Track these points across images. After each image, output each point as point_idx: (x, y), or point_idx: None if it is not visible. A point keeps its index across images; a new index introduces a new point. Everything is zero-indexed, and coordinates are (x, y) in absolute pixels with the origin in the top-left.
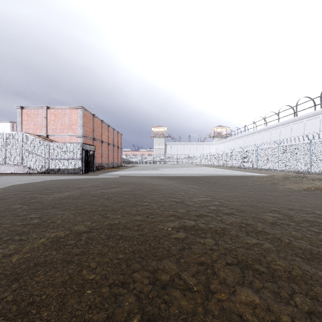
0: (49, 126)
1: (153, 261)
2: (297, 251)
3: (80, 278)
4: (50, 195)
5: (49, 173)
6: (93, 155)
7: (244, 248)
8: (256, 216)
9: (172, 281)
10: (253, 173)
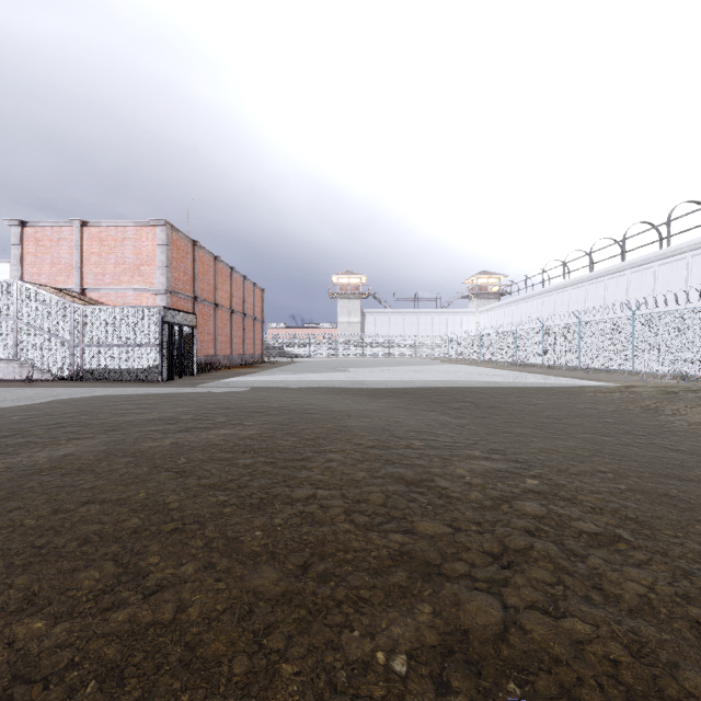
0: (87, 268)
1: None
2: None
3: None
4: (6, 457)
5: (82, 379)
6: (191, 336)
7: None
8: None
9: None
10: (579, 381)
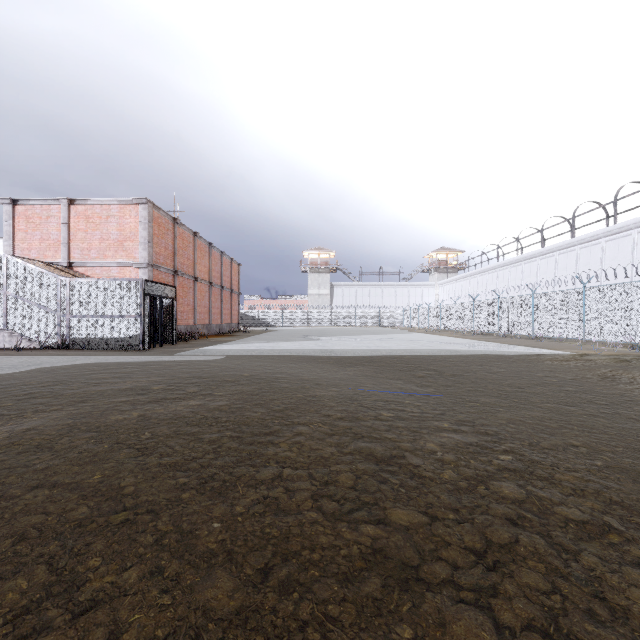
0: (74, 243)
1: None
2: None
3: None
4: None
5: (68, 348)
6: (171, 307)
7: None
8: None
9: None
10: (535, 349)
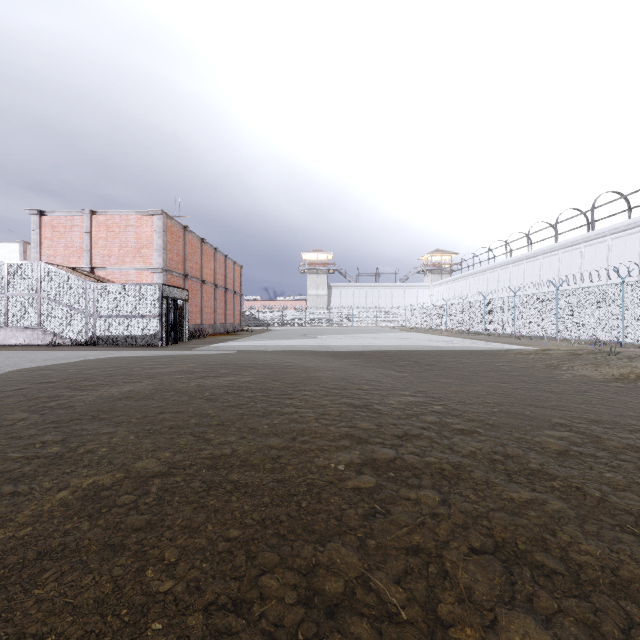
0: (96, 250)
1: (307, 546)
2: (623, 519)
3: (139, 590)
4: (91, 391)
5: (95, 344)
6: (184, 308)
7: (506, 511)
8: (523, 437)
9: (350, 596)
10: (507, 345)
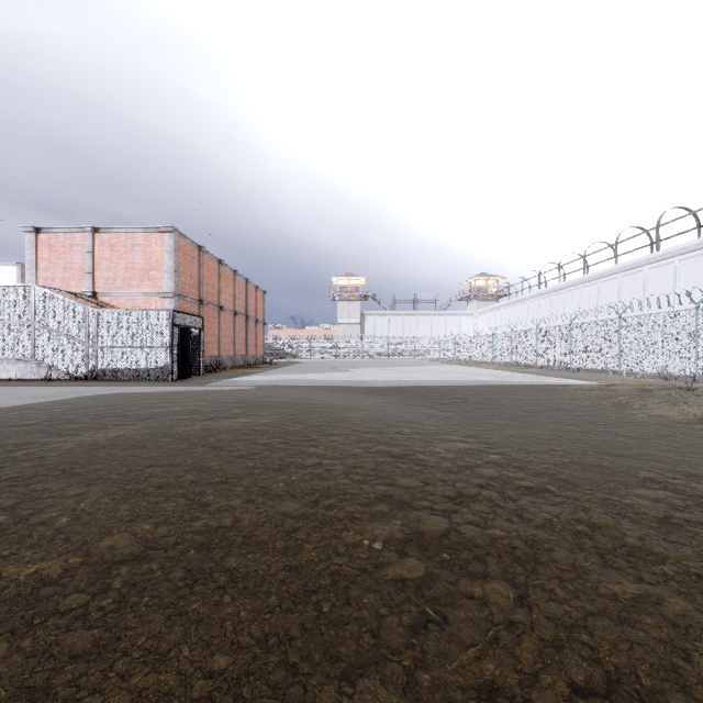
0: (99, 272)
1: (328, 686)
2: None
3: None
4: (71, 437)
5: (97, 379)
6: (198, 337)
7: (611, 617)
8: (609, 498)
9: None
10: (564, 380)
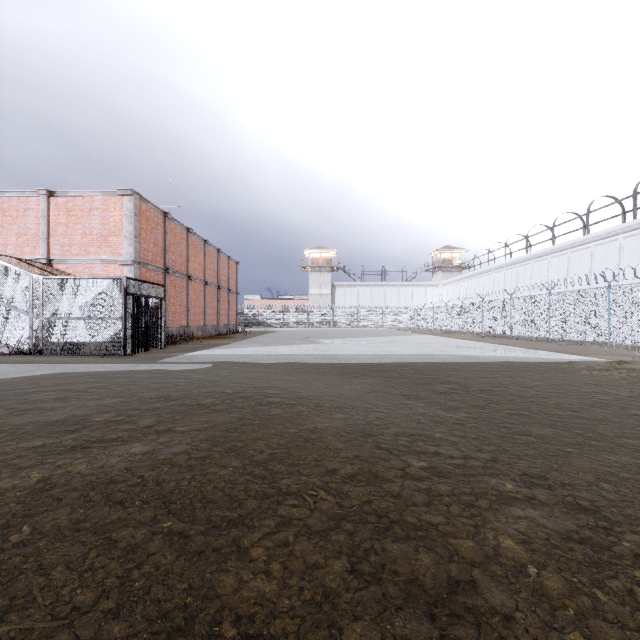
0: (54, 238)
1: None
2: None
3: None
4: None
5: (42, 353)
6: (159, 307)
7: None
8: None
9: None
10: (562, 355)
